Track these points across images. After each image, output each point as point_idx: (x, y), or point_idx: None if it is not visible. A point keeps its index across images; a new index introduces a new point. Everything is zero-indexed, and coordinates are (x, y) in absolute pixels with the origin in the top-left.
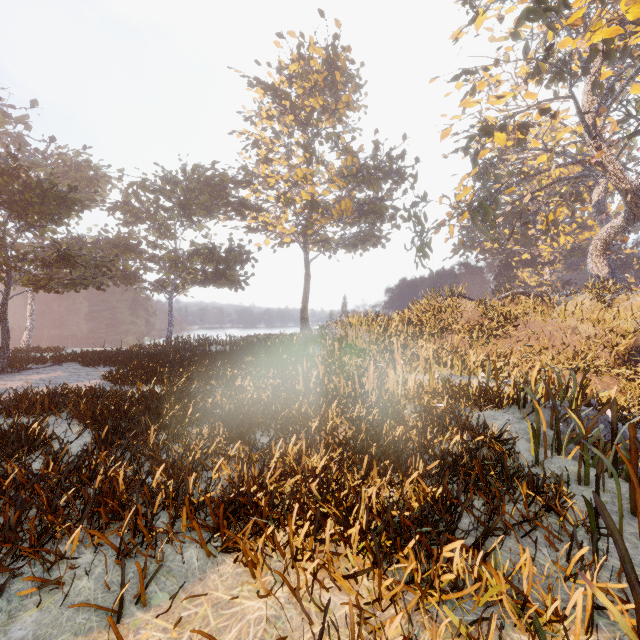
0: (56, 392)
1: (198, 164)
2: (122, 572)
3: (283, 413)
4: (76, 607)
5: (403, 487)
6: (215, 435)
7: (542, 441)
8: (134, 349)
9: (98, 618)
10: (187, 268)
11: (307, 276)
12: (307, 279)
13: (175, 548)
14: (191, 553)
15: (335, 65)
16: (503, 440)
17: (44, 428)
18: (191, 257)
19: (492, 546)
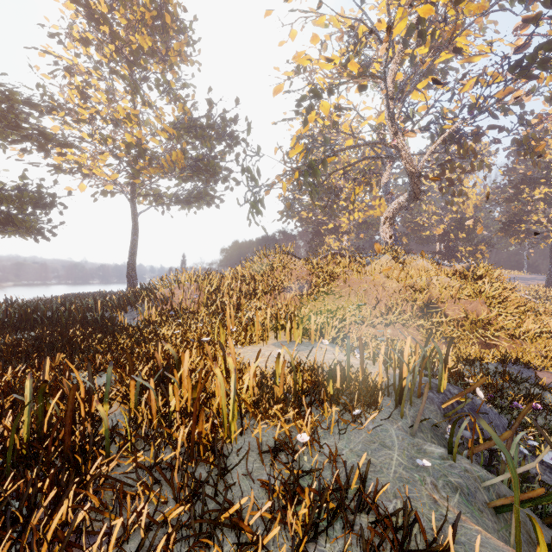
0: None
1: None
2: None
3: None
4: None
5: None
6: None
7: (476, 498)
8: None
9: None
10: None
11: (135, 229)
12: (135, 233)
13: None
14: None
15: (165, 7)
16: None
17: None
18: None
19: None
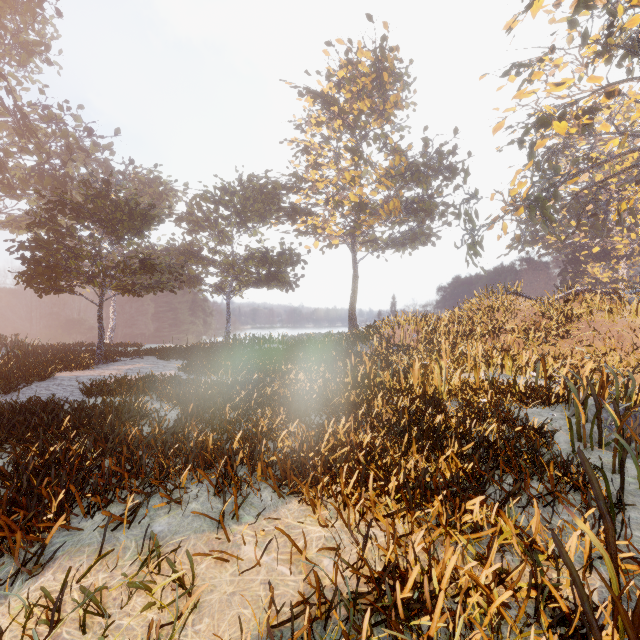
0: (145, 379)
1: (252, 174)
2: (223, 494)
3: (333, 401)
4: (192, 518)
5: (438, 461)
6: (276, 416)
7: (587, 437)
8: (199, 345)
9: (207, 525)
10: (243, 271)
11: (355, 276)
12: (355, 279)
13: (254, 491)
14: (266, 495)
15: (383, 66)
16: (543, 432)
17: (144, 404)
18: (246, 261)
19: (510, 505)
